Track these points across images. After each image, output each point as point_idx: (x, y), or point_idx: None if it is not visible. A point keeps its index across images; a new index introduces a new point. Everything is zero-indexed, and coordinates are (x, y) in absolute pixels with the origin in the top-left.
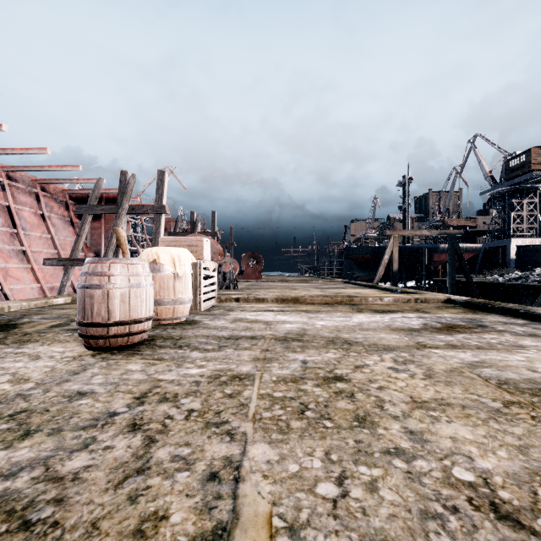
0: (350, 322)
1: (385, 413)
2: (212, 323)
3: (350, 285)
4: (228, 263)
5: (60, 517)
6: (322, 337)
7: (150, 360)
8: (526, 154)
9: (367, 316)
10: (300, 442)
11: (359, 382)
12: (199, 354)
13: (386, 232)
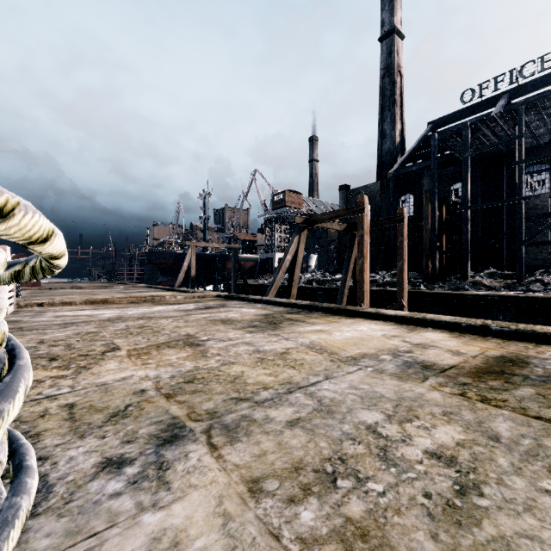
0: (152, 310)
1: (164, 330)
2: (36, 319)
3: (153, 289)
4: None
5: (57, 355)
6: (134, 317)
7: (16, 336)
8: (283, 193)
9: (164, 307)
10: (133, 337)
11: (156, 326)
12: (53, 330)
13: (186, 243)
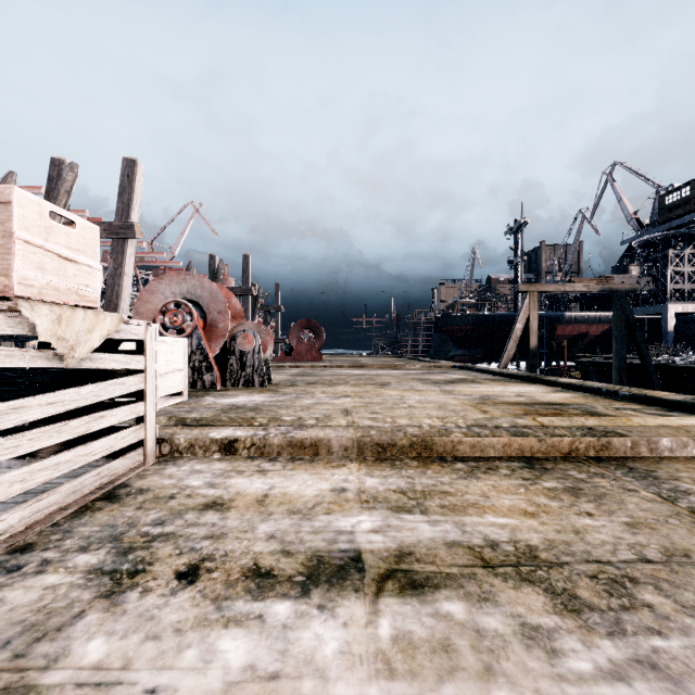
0: None
1: None
2: None
3: (476, 373)
4: (250, 333)
5: None
6: None
7: None
8: (690, 186)
9: None
10: None
11: None
12: None
13: (519, 287)
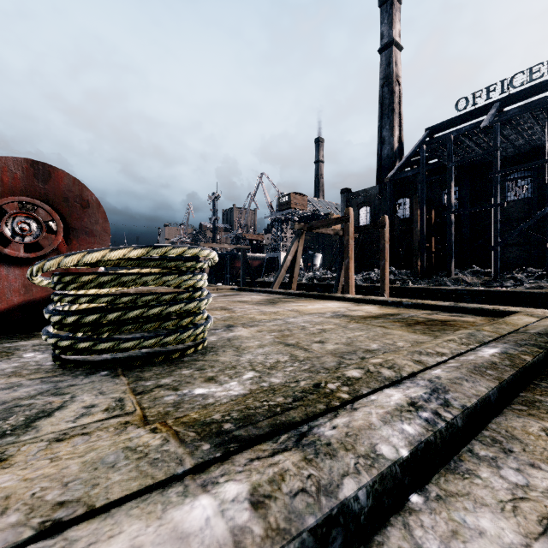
0: None
1: None
2: None
3: None
4: None
5: None
6: None
7: None
8: (288, 196)
9: None
10: None
11: None
12: None
13: (200, 244)
